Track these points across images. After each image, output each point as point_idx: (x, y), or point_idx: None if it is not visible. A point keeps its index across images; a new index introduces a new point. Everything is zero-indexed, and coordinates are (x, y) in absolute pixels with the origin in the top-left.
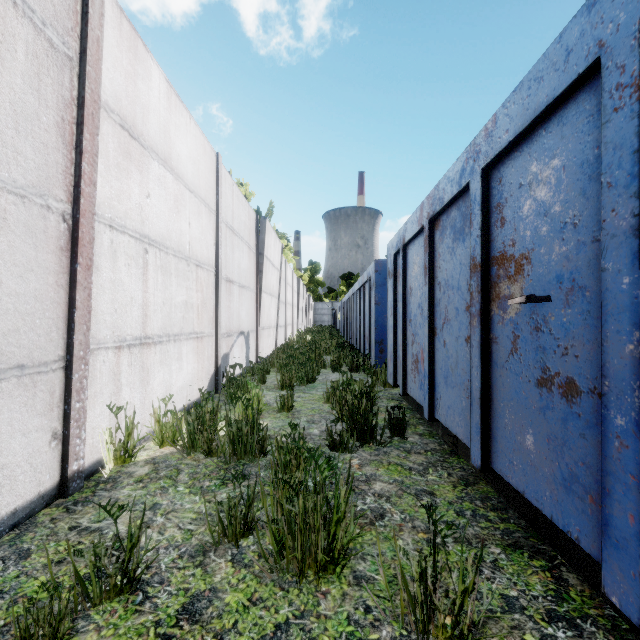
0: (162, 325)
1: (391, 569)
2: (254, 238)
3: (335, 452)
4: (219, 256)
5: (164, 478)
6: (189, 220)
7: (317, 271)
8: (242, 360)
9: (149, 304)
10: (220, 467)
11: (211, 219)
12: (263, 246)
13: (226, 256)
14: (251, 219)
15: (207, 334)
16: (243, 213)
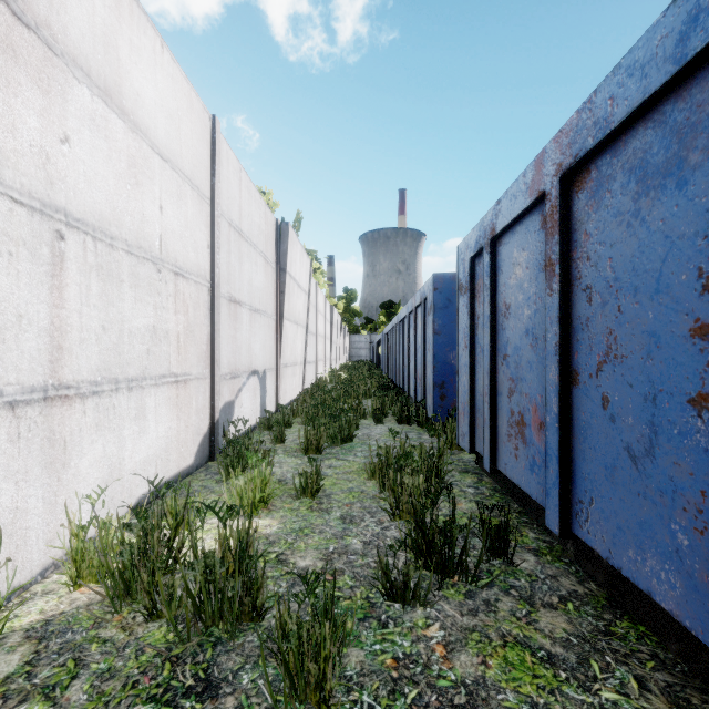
0: (100, 364)
1: None
2: (273, 249)
3: (393, 602)
4: (216, 264)
5: (35, 695)
6: (160, 202)
7: (353, 299)
8: (255, 408)
9: (68, 328)
10: (166, 653)
11: (203, 209)
12: (285, 260)
13: (229, 266)
14: (269, 223)
15: (196, 376)
16: (257, 213)
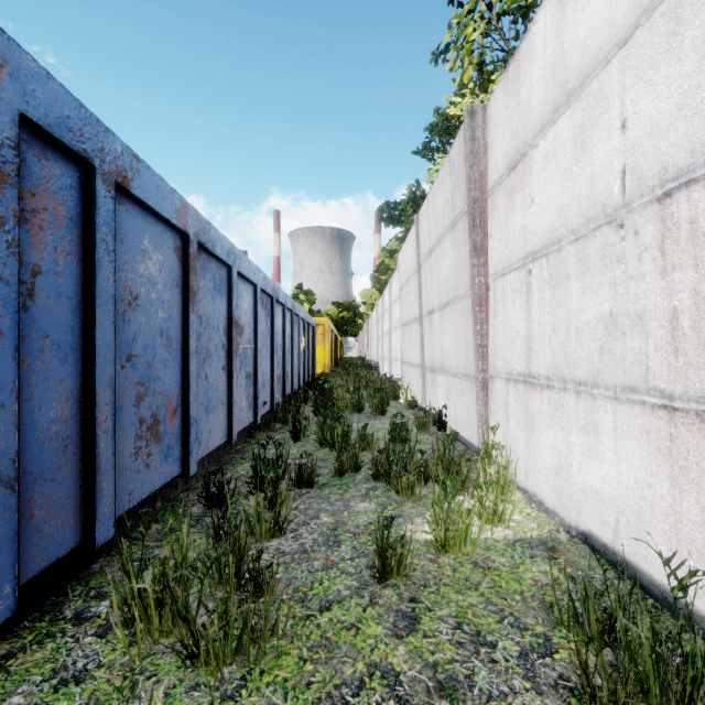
0: (553, 363)
1: (303, 448)
2: None
3: (308, 488)
4: None
5: None
6: (624, 116)
7: None
8: None
9: (534, 335)
10: None
11: None
12: None
13: None
14: None
15: None
16: None
